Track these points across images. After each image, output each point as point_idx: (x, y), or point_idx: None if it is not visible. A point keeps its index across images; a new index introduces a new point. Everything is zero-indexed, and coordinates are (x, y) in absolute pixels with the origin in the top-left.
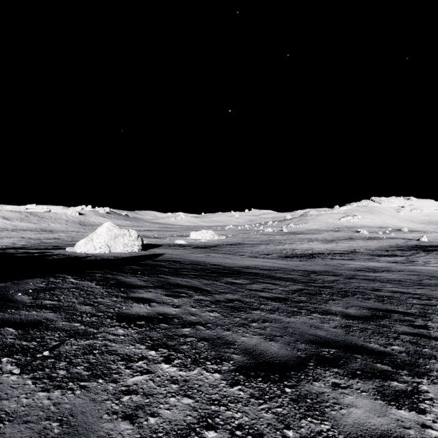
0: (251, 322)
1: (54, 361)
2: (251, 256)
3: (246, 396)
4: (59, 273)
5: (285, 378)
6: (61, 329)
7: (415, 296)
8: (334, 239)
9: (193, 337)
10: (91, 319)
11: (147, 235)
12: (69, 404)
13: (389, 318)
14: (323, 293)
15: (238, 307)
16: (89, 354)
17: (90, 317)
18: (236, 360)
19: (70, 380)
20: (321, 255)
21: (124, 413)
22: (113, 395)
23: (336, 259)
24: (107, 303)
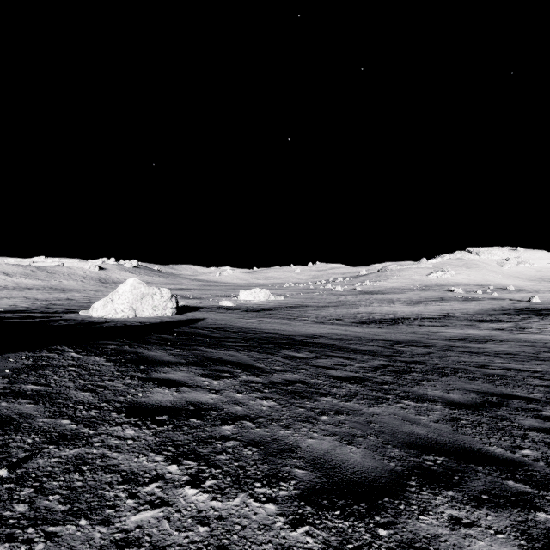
0: (320, 415)
1: (13, 486)
2: (316, 322)
3: (316, 546)
4: (58, 344)
5: (375, 510)
6: (39, 430)
7: (535, 375)
8: (421, 301)
9: (236, 439)
10: (88, 414)
11: (184, 295)
12: None
13: (507, 406)
14: (413, 370)
15: (301, 392)
16: (75, 472)
17: (88, 409)
18: (300, 478)
19: (31, 522)
20: (406, 320)
21: None
22: (99, 549)
23: (425, 326)
24: (116, 388)
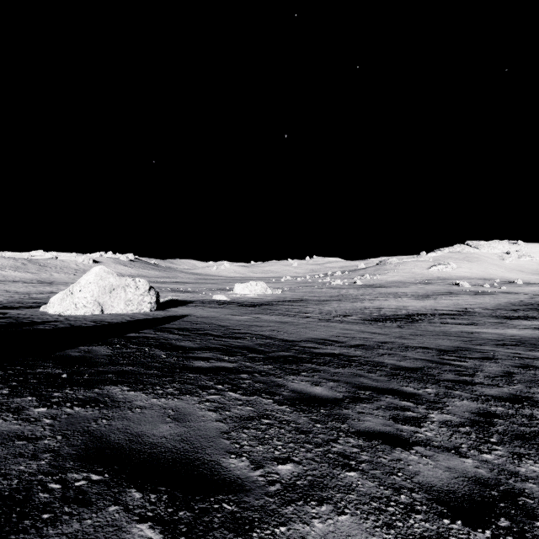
0: None
1: None
2: (322, 320)
3: None
4: None
5: None
6: None
7: None
8: (429, 294)
9: None
10: None
11: (177, 289)
12: None
13: None
14: None
15: None
16: None
17: None
18: None
19: None
20: (424, 317)
21: None
22: None
23: (451, 324)
24: None
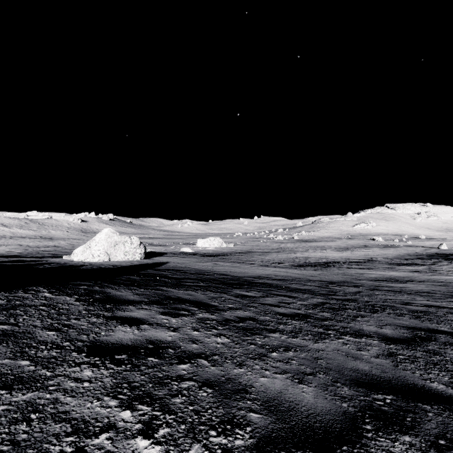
0: (270, 351)
1: None
2: (262, 265)
3: None
4: (34, 285)
5: None
6: None
7: None
8: (348, 247)
9: (192, 379)
10: (49, 354)
11: (152, 243)
12: None
13: (436, 341)
14: (348, 307)
15: (252, 329)
16: (22, 421)
17: (50, 349)
18: (255, 424)
19: None
20: (337, 264)
21: None
22: None
23: (353, 268)
24: (81, 326)
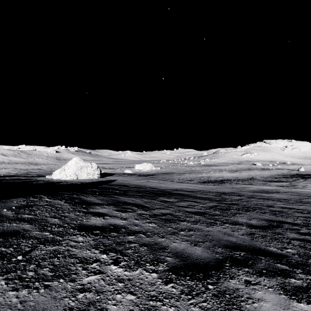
0: (180, 231)
1: (25, 263)
2: (178, 182)
3: (177, 292)
4: (38, 194)
5: (207, 277)
6: (34, 237)
7: (299, 211)
8: (237, 170)
9: (136, 243)
10: (58, 229)
11: (104, 167)
12: (33, 301)
13: (282, 227)
14: (231, 208)
15: (170, 219)
16: (55, 257)
17: (58, 227)
18: (169, 262)
19: (36, 280)
20: (229, 181)
21: (78, 309)
22: (70, 292)
23: (239, 184)
24: (71, 217)
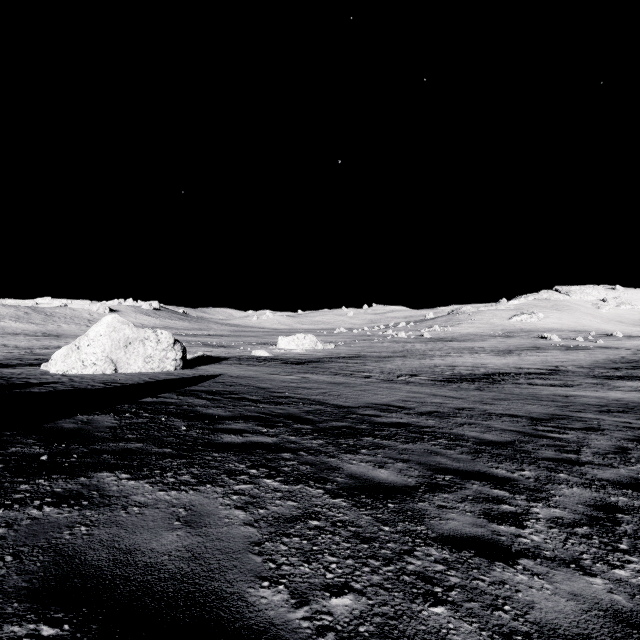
0: None
1: None
2: (384, 380)
3: None
4: None
5: None
6: None
7: None
8: (512, 350)
9: None
10: None
11: (210, 343)
12: None
13: None
14: None
15: None
16: None
17: None
18: None
19: None
20: (507, 377)
21: None
22: None
23: (540, 385)
24: None
